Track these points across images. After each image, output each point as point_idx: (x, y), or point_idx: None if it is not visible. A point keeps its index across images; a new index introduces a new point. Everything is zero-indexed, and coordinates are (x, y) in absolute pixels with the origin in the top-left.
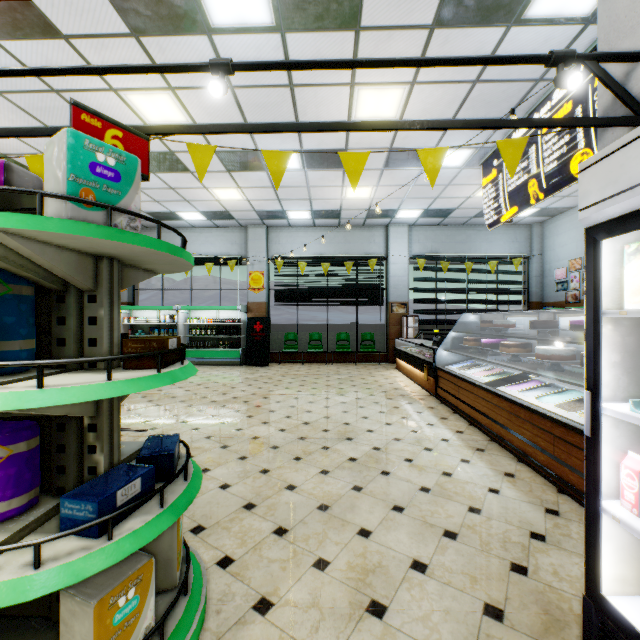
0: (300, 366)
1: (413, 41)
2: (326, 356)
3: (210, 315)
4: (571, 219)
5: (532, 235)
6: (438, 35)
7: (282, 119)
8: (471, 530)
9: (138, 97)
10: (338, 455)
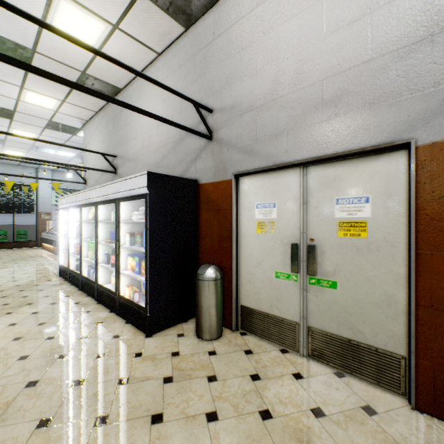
0: None
1: (38, 128)
2: None
3: None
4: None
5: None
6: (48, 130)
7: None
8: (48, 272)
9: None
10: (2, 271)
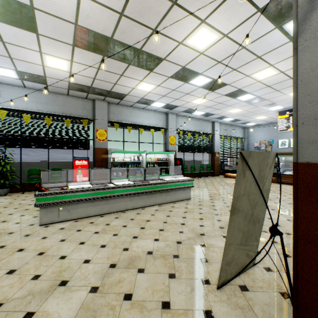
0: (195, 179)
1: None
2: (198, 174)
3: (151, 156)
4: (261, 128)
5: (245, 131)
6: None
7: (277, 88)
8: None
9: (270, 69)
10: None
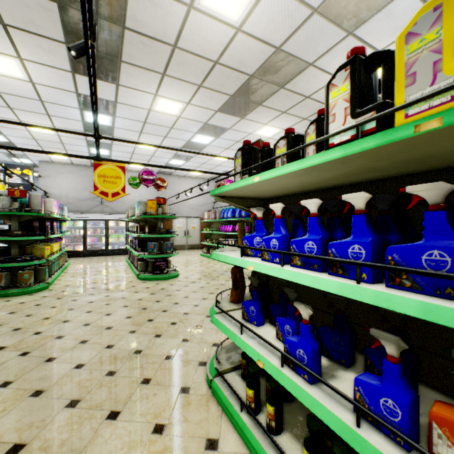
0: None
1: None
2: None
3: None
4: None
5: None
6: None
7: None
8: None
9: None
10: None
